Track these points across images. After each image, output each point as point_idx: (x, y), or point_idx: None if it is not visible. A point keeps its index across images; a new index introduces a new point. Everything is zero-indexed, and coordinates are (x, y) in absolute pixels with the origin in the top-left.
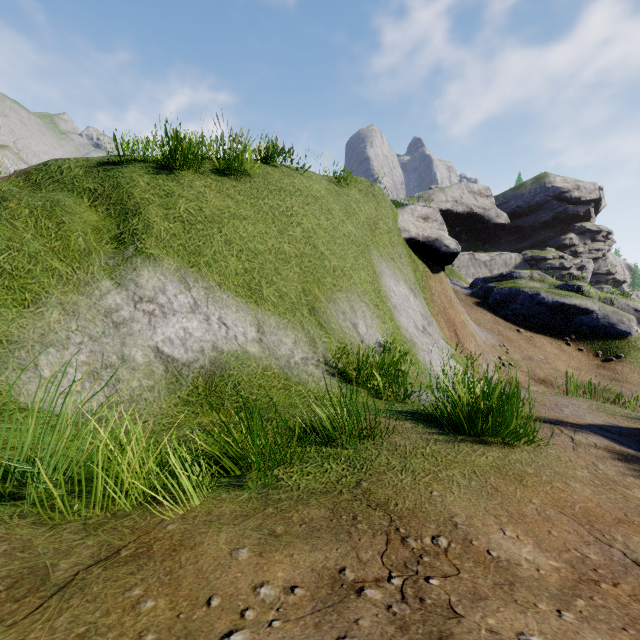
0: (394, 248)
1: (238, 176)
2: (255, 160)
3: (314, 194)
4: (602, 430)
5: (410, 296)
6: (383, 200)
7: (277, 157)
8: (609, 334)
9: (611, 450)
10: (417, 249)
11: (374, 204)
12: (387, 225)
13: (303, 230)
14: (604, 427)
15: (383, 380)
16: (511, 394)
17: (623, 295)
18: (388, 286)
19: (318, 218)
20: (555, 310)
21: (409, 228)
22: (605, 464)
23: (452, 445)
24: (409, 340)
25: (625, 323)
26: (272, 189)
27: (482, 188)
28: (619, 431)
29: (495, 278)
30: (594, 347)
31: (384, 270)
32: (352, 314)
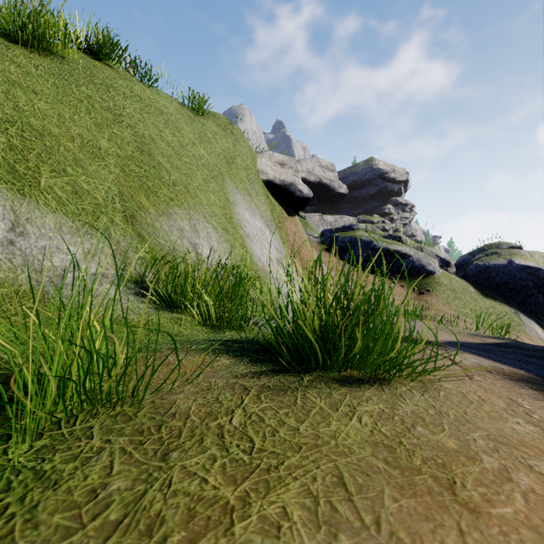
0: (251, 185)
1: (42, 52)
2: (79, 51)
3: (159, 107)
4: (465, 347)
5: (266, 231)
6: (242, 140)
7: (110, 54)
8: (421, 273)
9: (503, 372)
10: (274, 192)
11: (232, 140)
12: (245, 162)
13: (136, 134)
14: (461, 344)
15: (215, 302)
16: (389, 294)
17: (428, 244)
18: (242, 215)
19: (161, 130)
20: (384, 255)
21: (267, 171)
22: (525, 398)
23: (292, 397)
24: (261, 268)
25: (431, 265)
26: (96, 82)
27: (329, 164)
28: (477, 347)
29: (339, 229)
30: (411, 284)
31: (239, 201)
32: (193, 233)
